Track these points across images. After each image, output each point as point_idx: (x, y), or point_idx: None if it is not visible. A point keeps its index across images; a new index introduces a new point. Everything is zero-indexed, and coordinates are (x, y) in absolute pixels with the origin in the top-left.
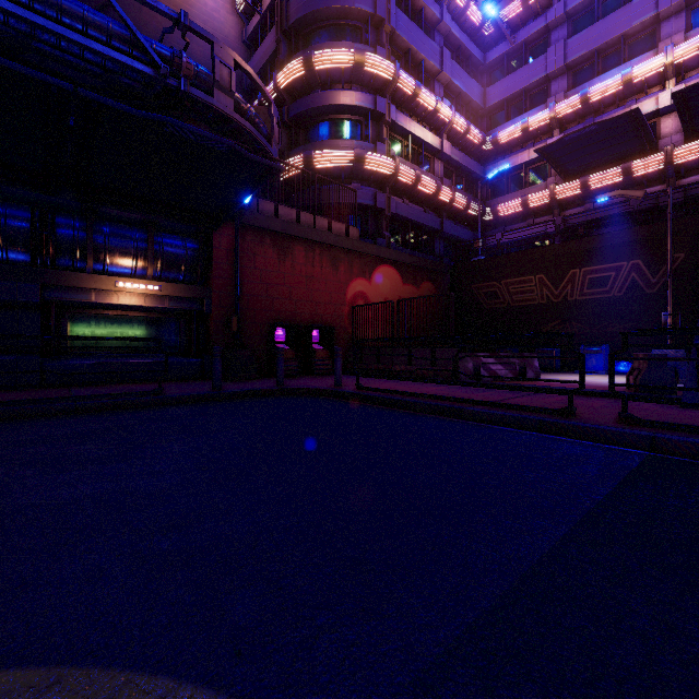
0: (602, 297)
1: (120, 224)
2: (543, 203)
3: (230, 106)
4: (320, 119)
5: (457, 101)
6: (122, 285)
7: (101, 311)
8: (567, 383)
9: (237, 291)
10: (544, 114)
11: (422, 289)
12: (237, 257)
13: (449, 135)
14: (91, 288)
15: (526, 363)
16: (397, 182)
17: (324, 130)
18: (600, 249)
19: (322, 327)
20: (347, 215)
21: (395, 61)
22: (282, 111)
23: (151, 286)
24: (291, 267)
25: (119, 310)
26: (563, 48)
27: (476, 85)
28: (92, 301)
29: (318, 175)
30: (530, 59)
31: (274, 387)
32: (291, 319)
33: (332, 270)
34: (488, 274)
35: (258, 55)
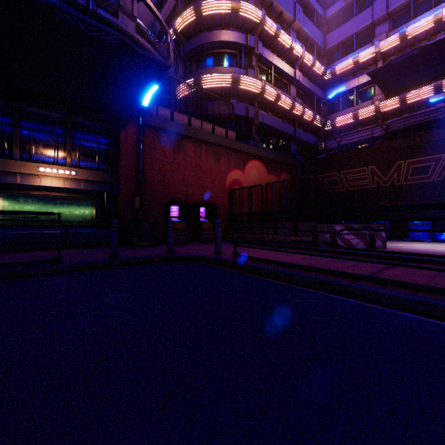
0: (423, 182)
1: (45, 122)
2: (370, 115)
3: (133, 28)
4: (206, 53)
5: (305, 43)
6: (43, 170)
7: (28, 192)
8: (414, 251)
9: (140, 176)
10: (371, 49)
11: (281, 178)
12: (140, 149)
13: (300, 68)
14: (16, 172)
15: (375, 233)
16: (263, 99)
17: (210, 61)
18: (421, 145)
19: (207, 205)
20: (227, 123)
21: (262, 8)
22: (179, 49)
23: (68, 171)
24: (183, 159)
25: (44, 191)
26: (385, 1)
27: (319, 33)
28: (17, 183)
29: (204, 90)
30: (359, 12)
31: (164, 254)
32: (183, 199)
33: (215, 162)
34: (330, 167)
35: (163, 12)
